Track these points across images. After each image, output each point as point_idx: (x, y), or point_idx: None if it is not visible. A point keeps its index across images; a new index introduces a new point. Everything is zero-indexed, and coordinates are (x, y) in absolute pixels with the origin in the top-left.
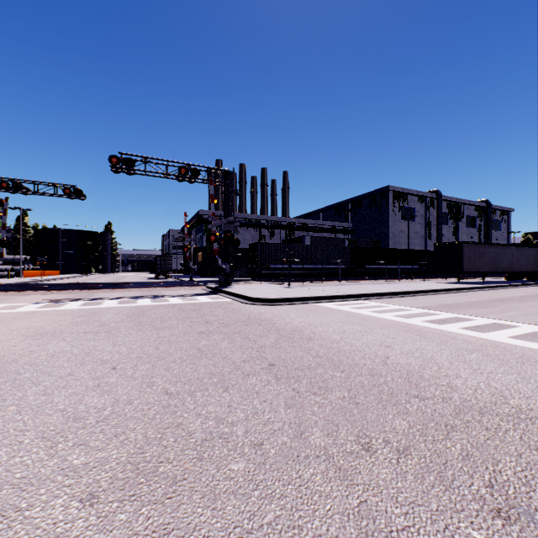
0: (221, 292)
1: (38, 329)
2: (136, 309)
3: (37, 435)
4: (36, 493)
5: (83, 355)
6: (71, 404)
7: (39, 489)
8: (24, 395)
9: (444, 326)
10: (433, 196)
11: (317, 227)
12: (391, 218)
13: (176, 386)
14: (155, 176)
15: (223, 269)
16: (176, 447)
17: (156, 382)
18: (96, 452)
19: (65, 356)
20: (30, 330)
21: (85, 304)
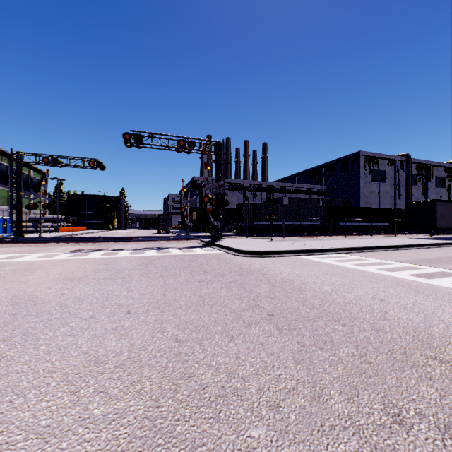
0: (213, 245)
1: (68, 275)
2: (145, 259)
3: (62, 377)
4: (58, 446)
5: (103, 298)
6: (92, 347)
7: (61, 442)
8: (54, 335)
9: (433, 280)
10: (402, 159)
11: (293, 189)
12: (362, 180)
13: (185, 333)
14: (159, 148)
15: (214, 225)
16: (190, 402)
17: (166, 327)
18: (114, 402)
19: (89, 299)
20: (62, 275)
21: (104, 254)
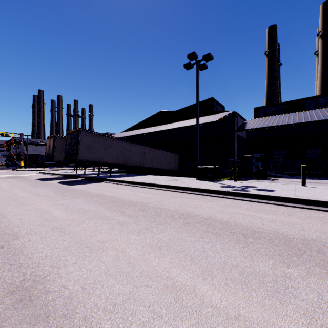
0: (16, 170)
1: None
2: None
3: None
4: None
5: None
6: None
7: None
8: None
9: None
10: None
11: None
12: None
13: None
14: None
15: (18, 164)
16: None
17: None
18: None
19: None
20: None
21: None
